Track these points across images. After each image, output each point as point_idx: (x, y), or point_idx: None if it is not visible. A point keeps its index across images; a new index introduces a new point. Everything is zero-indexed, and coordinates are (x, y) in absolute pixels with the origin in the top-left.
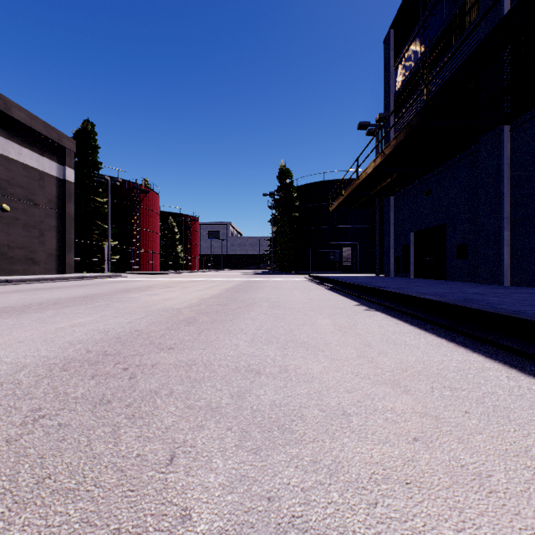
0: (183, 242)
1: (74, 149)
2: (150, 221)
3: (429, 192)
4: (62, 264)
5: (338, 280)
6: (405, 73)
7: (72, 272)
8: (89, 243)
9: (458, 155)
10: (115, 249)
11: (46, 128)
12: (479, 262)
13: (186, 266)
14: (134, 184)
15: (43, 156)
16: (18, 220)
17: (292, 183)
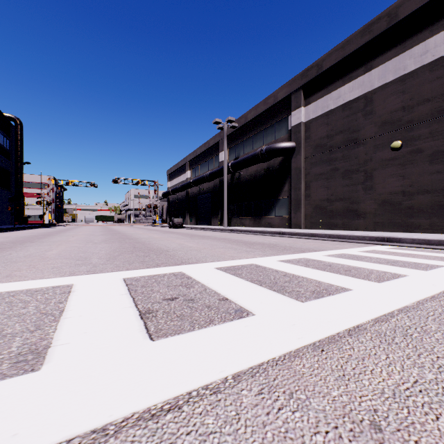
0: None
1: None
2: None
3: None
4: None
5: None
6: None
7: None
8: None
9: None
10: None
11: None
12: None
13: None
14: None
15: None
16: (421, 152)
17: None
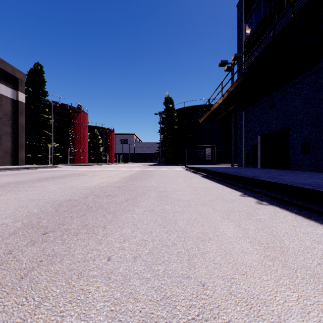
0: (104, 145)
1: (25, 79)
2: (82, 131)
3: (274, 106)
4: (15, 158)
5: (209, 170)
6: (253, 25)
7: (23, 164)
8: (38, 145)
9: (300, 76)
10: (57, 149)
11: (2, 63)
12: (322, 155)
13: (106, 160)
14: (70, 107)
15: (0, 83)
16: None
17: (173, 107)
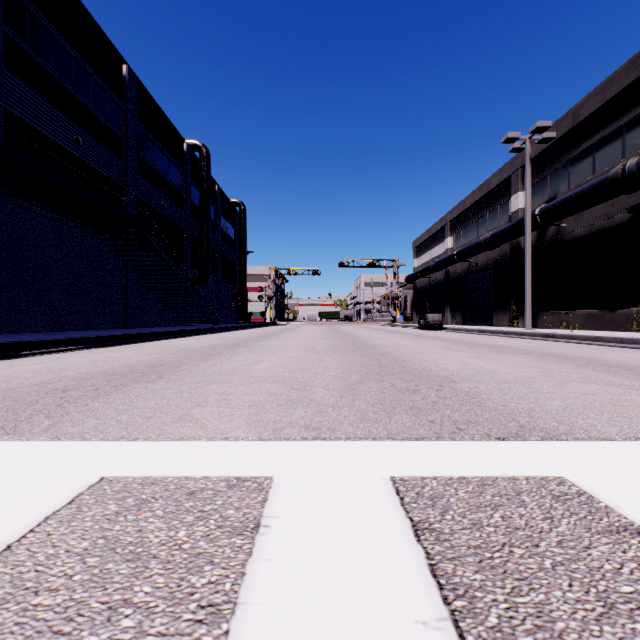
0: None
1: None
2: None
3: None
4: None
5: (55, 339)
6: None
7: None
8: None
9: None
10: None
11: None
12: None
13: None
14: None
15: None
16: None
17: None
